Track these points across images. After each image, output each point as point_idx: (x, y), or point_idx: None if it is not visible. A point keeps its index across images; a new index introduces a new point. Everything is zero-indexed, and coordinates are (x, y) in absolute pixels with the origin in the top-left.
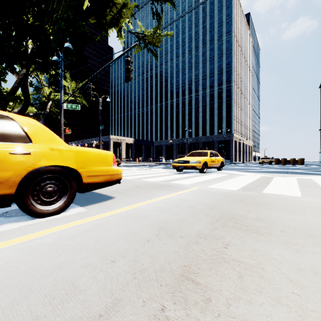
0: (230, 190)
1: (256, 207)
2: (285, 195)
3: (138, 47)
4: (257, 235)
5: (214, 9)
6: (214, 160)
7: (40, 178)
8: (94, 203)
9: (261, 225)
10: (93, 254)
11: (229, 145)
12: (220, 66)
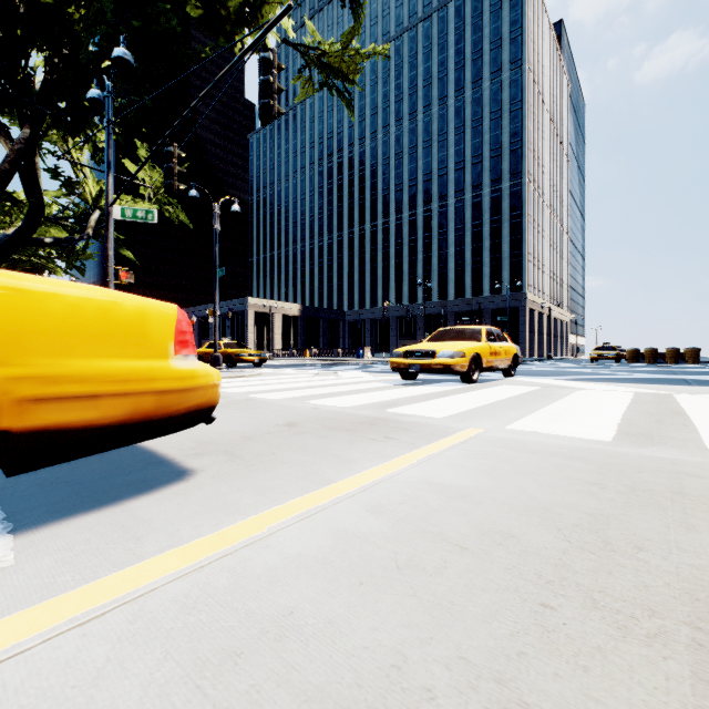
0: (590, 440)
1: None
2: None
3: (307, 83)
4: None
5: (482, 11)
6: (498, 350)
7: None
8: (90, 506)
9: None
10: None
11: (517, 320)
12: (496, 140)
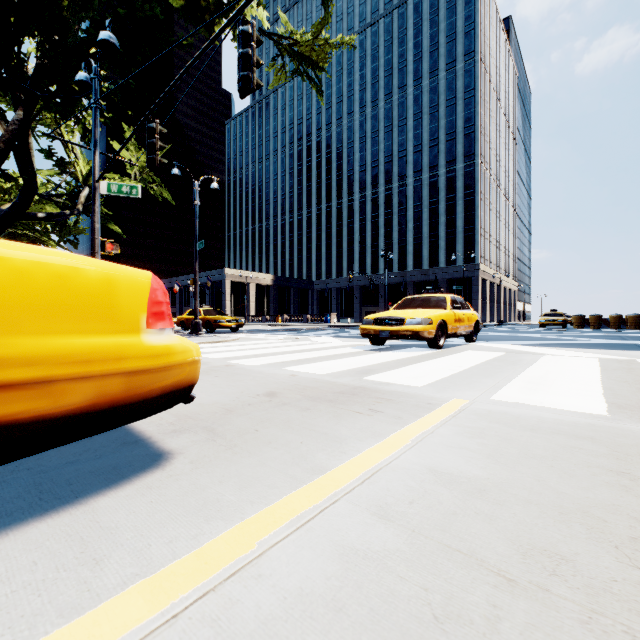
0: (585, 414)
1: None
2: None
3: (280, 70)
4: None
5: (438, 7)
6: (462, 317)
7: None
8: (48, 507)
9: None
10: None
11: (470, 288)
12: (451, 125)
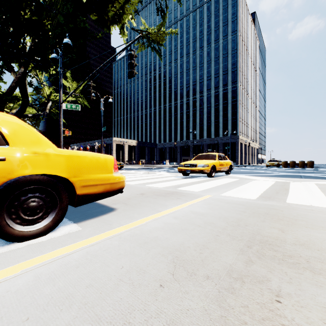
0: (248, 199)
1: (289, 225)
2: (314, 206)
3: (141, 45)
4: (313, 274)
5: (219, 8)
6: (223, 163)
7: (19, 191)
8: (91, 217)
9: (309, 255)
10: (79, 316)
11: (234, 147)
12: (225, 67)
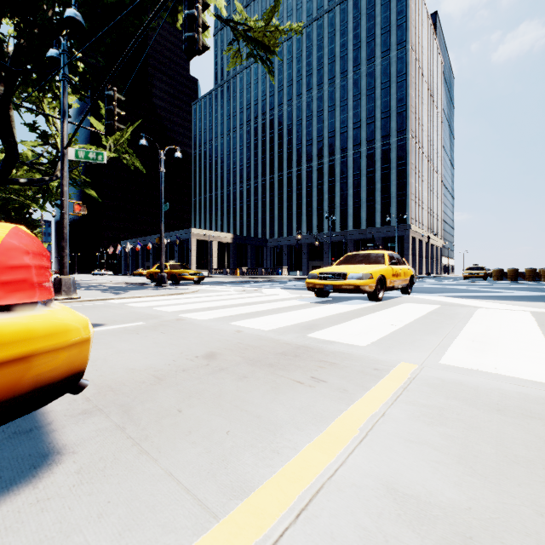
0: None
1: None
2: None
3: (236, 53)
4: None
5: (375, 3)
6: (399, 271)
7: None
8: None
9: None
10: None
11: (402, 246)
12: (386, 105)
